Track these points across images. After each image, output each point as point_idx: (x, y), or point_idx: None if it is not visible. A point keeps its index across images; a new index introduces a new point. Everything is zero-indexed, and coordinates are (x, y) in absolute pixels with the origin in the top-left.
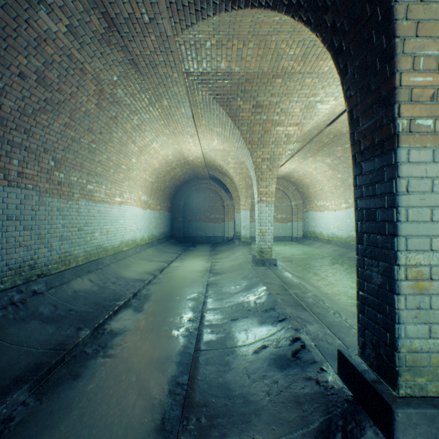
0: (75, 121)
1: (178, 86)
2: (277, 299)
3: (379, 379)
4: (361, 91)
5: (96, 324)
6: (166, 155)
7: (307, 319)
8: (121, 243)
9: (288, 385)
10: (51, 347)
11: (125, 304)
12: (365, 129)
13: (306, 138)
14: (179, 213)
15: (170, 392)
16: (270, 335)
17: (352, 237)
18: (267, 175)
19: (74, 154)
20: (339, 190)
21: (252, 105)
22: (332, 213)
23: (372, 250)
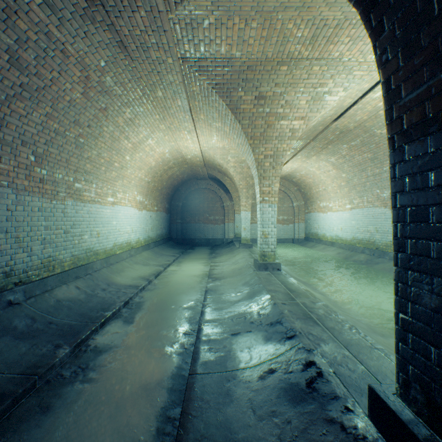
0: (58, 111)
1: (173, 74)
2: (284, 310)
3: (435, 437)
4: (405, 50)
5: (78, 340)
6: (162, 153)
7: (320, 336)
8: (114, 246)
9: (304, 429)
10: (20, 371)
11: (115, 315)
12: (412, 100)
13: (310, 135)
14: (177, 214)
15: (158, 431)
16: (278, 355)
17: (358, 239)
18: (270, 173)
19: (58, 149)
20: (343, 190)
21: (255, 97)
22: (336, 214)
23: (422, 261)
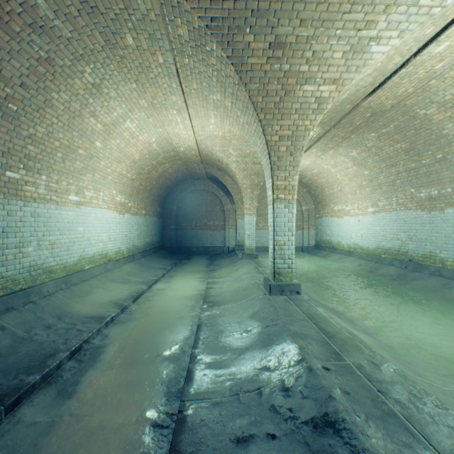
0: None
1: None
2: (333, 390)
3: None
4: None
5: None
6: (148, 142)
7: None
8: (81, 260)
9: None
10: None
11: (48, 377)
12: None
13: (333, 119)
14: (171, 219)
15: None
16: None
17: (383, 249)
18: (287, 161)
19: None
20: (364, 190)
21: (269, 44)
22: (354, 219)
23: None
